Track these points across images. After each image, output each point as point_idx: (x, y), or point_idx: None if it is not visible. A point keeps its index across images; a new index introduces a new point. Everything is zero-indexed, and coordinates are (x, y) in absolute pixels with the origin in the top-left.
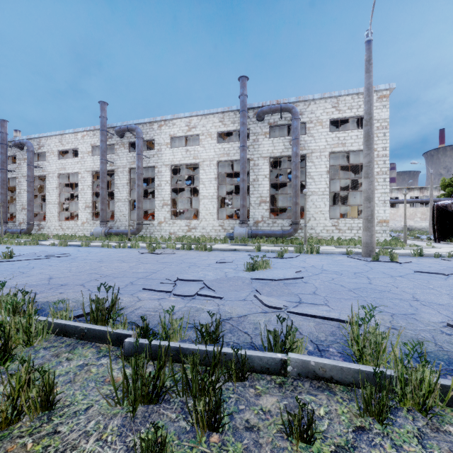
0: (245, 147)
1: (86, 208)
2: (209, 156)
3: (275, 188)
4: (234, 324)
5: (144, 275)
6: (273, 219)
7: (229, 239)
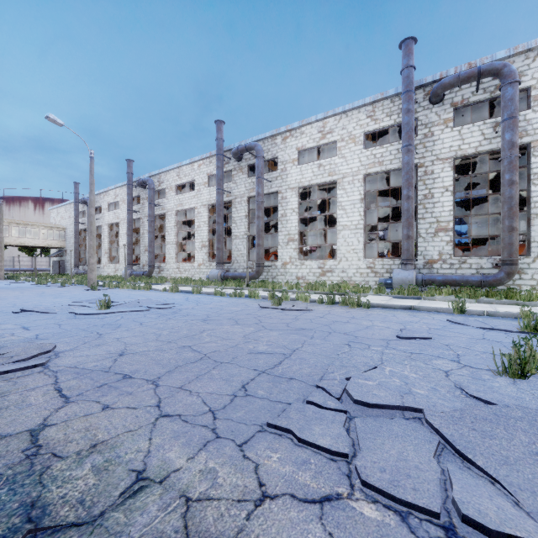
0: (411, 147)
1: (202, 248)
2: (351, 169)
3: None
4: None
5: (269, 363)
6: (461, 257)
7: (384, 287)
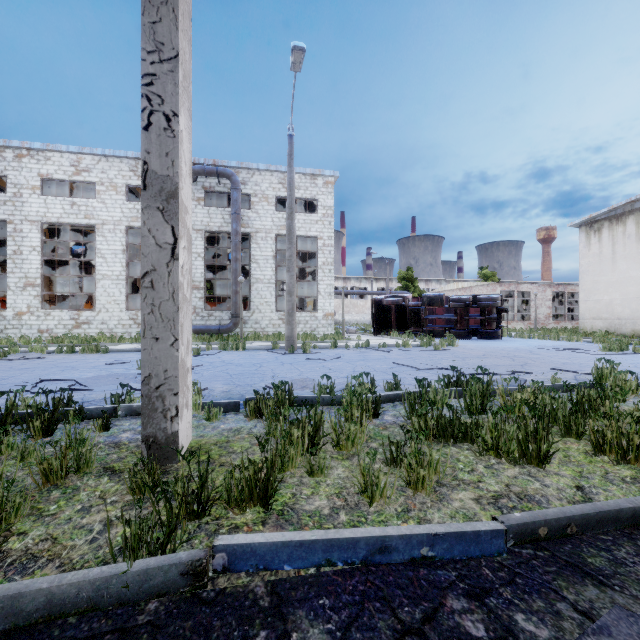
0: None
1: None
2: (112, 218)
3: (223, 269)
4: (94, 403)
5: None
6: (209, 311)
7: None
